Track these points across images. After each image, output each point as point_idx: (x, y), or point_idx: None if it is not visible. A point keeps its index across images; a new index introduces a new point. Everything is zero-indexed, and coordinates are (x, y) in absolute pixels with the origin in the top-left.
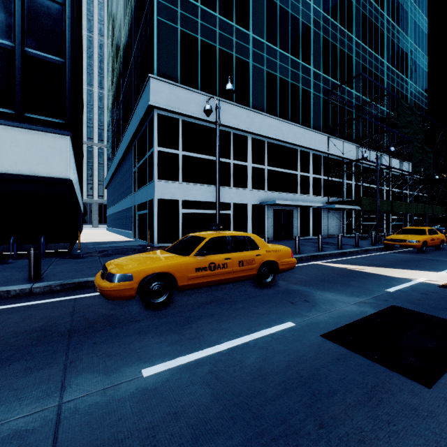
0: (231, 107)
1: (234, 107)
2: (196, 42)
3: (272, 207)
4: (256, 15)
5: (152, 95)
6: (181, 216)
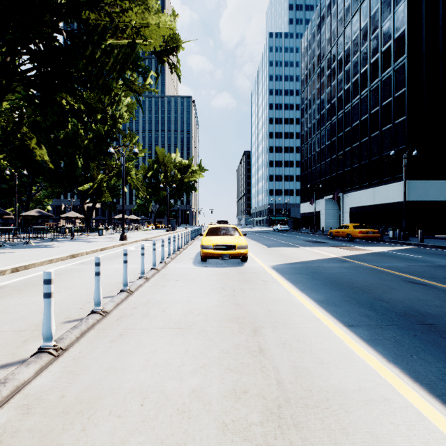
0: None
1: None
2: None
3: None
4: None
5: None
6: None
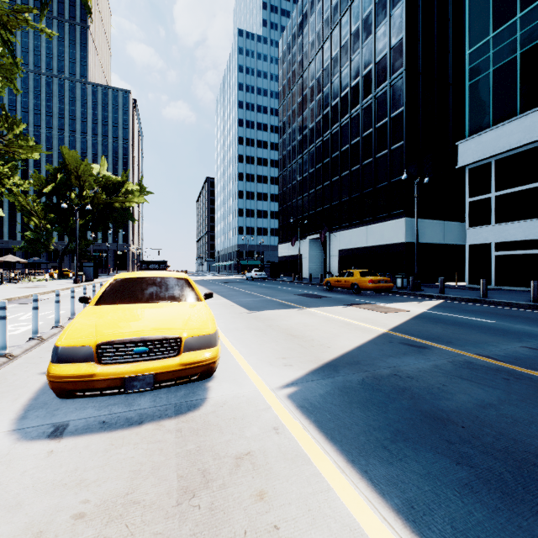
0: None
1: None
2: (513, 63)
3: None
4: None
5: (459, 158)
6: (493, 259)
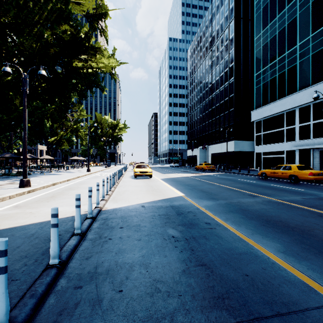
0: (281, 101)
1: (282, 100)
2: (267, 83)
3: (319, 149)
4: (302, 27)
5: (252, 118)
6: (262, 159)
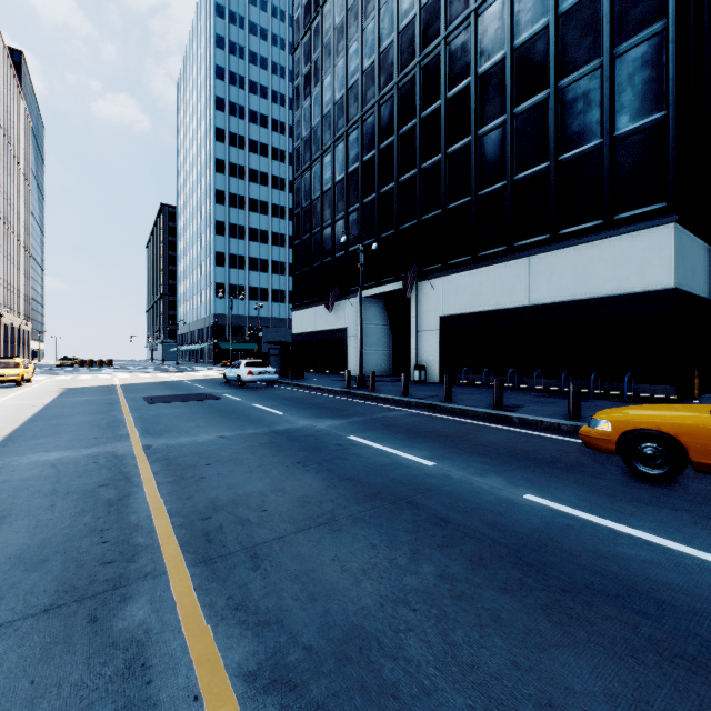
0: None
1: None
2: None
3: None
4: None
5: None
6: None
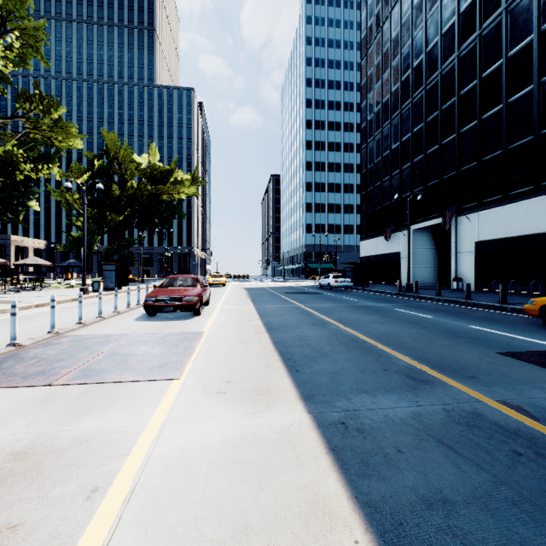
0: None
1: None
2: None
3: None
4: None
5: None
6: None
